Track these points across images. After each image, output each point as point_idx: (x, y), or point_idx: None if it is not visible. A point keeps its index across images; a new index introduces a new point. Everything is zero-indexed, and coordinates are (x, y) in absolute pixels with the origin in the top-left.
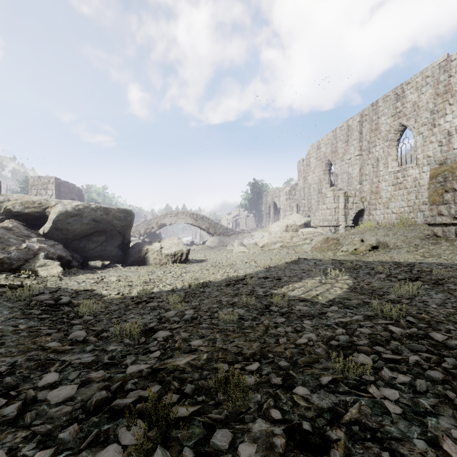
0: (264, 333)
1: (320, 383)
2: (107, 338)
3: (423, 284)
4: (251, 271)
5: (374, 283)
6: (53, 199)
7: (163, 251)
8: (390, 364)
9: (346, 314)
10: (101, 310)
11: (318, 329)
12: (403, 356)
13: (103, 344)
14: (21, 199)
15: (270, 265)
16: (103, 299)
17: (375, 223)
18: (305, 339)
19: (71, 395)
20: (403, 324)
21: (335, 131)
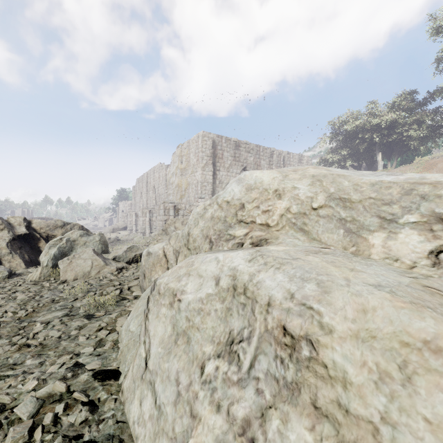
0: None
1: None
2: None
3: None
4: None
5: None
6: None
7: None
8: None
9: None
10: None
11: None
12: None
13: None
14: None
15: None
16: None
17: None
18: None
19: None
20: None
21: (142, 176)
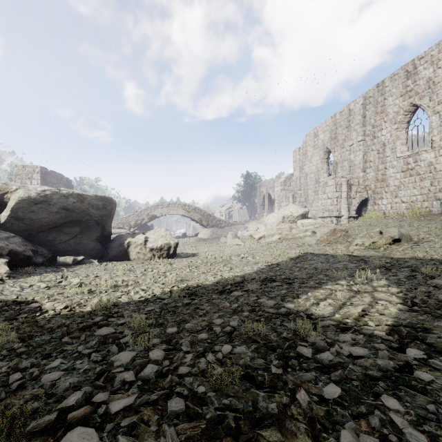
0: None
1: None
2: None
3: None
4: (250, 270)
5: (436, 293)
6: (16, 183)
7: (148, 244)
8: None
9: None
10: (13, 345)
11: None
12: None
13: None
14: None
15: (273, 262)
16: (35, 319)
17: (381, 213)
18: None
19: None
20: None
21: (334, 117)
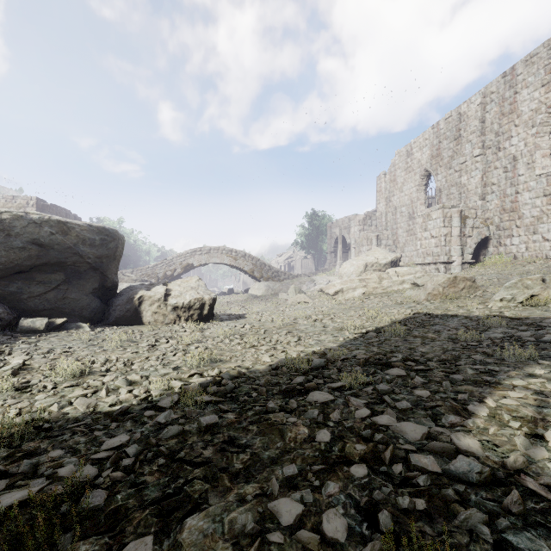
0: None
1: None
2: None
3: None
4: (333, 341)
5: None
6: None
7: (170, 300)
8: None
9: None
10: None
11: None
12: None
13: None
14: None
15: (368, 328)
16: None
17: (510, 257)
18: None
19: None
20: None
21: (436, 126)
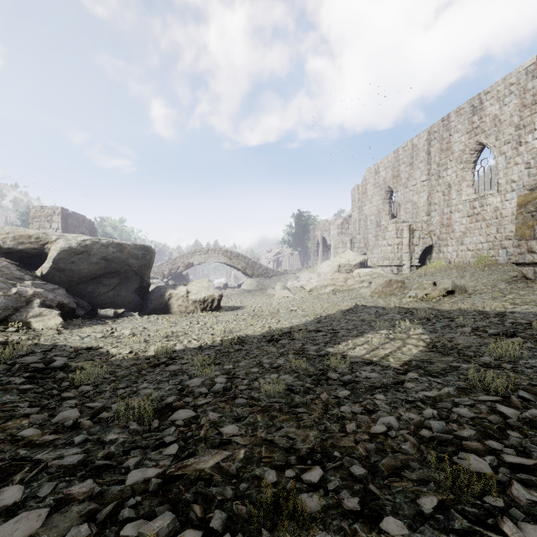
0: (323, 413)
1: (420, 511)
2: (107, 421)
3: (524, 341)
4: (298, 322)
5: (458, 339)
6: (55, 233)
7: (190, 297)
8: (521, 474)
9: (431, 385)
10: (105, 376)
11: (398, 409)
12: (535, 459)
13: (101, 431)
14: (13, 233)
15: (322, 315)
16: (110, 360)
17: (446, 262)
18: (382, 426)
19: (34, 531)
20: (516, 403)
21: (397, 152)
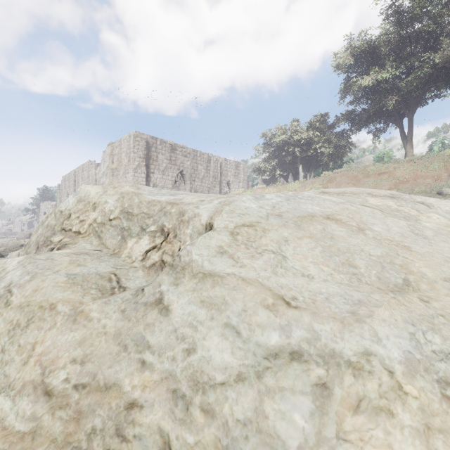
0: None
1: None
2: None
3: None
4: None
5: None
6: None
7: None
8: None
9: None
10: None
11: None
12: None
13: None
14: None
15: None
16: None
17: None
18: None
19: None
20: None
21: (69, 174)
